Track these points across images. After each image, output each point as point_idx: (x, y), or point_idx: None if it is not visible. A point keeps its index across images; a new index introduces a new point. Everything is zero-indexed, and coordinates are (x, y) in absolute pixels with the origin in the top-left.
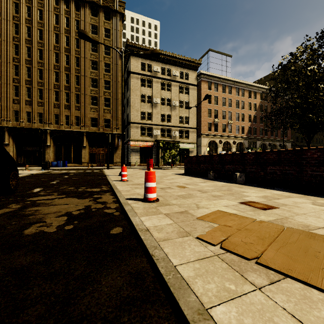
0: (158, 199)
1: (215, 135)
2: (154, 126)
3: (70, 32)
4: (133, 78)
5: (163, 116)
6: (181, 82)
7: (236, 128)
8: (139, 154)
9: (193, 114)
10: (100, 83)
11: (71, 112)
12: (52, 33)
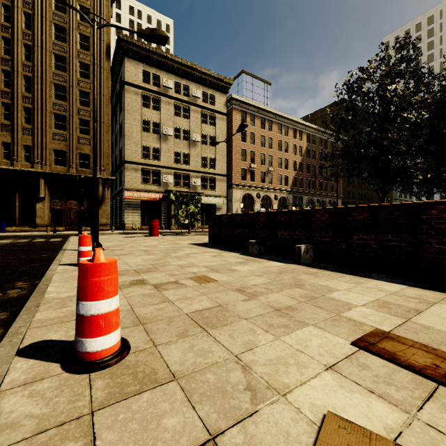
0: (125, 346)
1: (252, 186)
2: (164, 170)
3: None
4: (130, 93)
5: (177, 155)
6: (204, 108)
7: (278, 178)
8: (140, 212)
9: (222, 155)
10: (72, 94)
11: (14, 138)
12: None
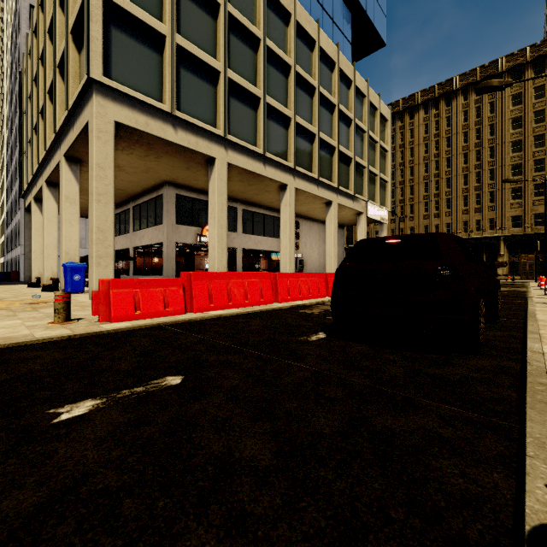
0: None
1: None
2: None
3: (481, 121)
4: None
5: None
6: None
7: None
8: None
9: None
10: (527, 167)
11: (482, 215)
12: (460, 134)
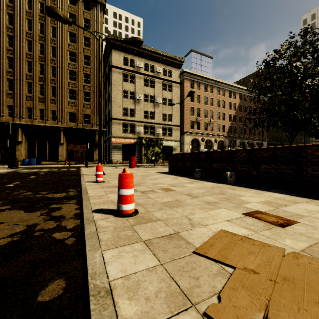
0: (136, 210)
1: (198, 133)
2: (137, 123)
3: (45, 19)
4: (115, 73)
5: (146, 112)
6: (164, 79)
7: (217, 127)
8: (122, 152)
9: (176, 112)
10: (80, 76)
11: (46, 106)
12: (24, 19)
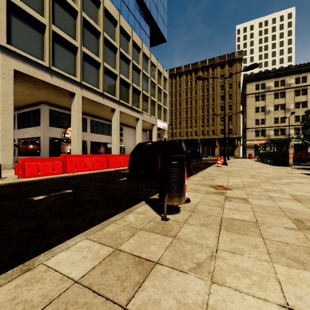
0: None
1: None
2: (267, 128)
3: (209, 85)
4: (249, 98)
5: (276, 119)
6: (296, 87)
7: None
8: (254, 150)
9: None
10: (226, 107)
11: (209, 128)
12: (200, 89)
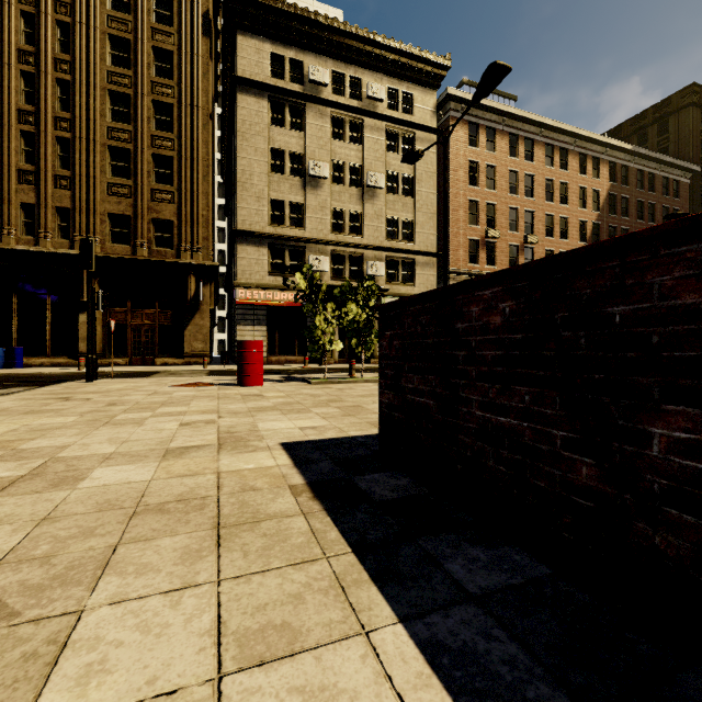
0: None
1: None
2: (312, 246)
3: None
4: (247, 99)
5: (338, 216)
6: (392, 120)
7: None
8: (266, 329)
9: (427, 214)
10: (141, 107)
11: (40, 194)
12: None
